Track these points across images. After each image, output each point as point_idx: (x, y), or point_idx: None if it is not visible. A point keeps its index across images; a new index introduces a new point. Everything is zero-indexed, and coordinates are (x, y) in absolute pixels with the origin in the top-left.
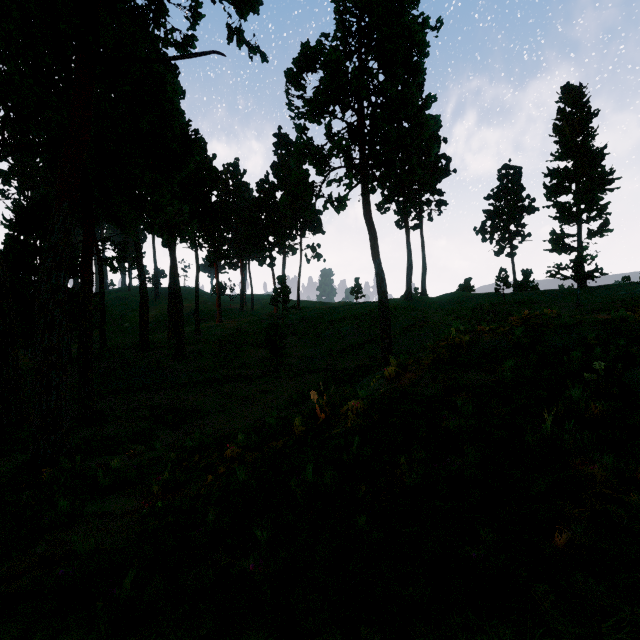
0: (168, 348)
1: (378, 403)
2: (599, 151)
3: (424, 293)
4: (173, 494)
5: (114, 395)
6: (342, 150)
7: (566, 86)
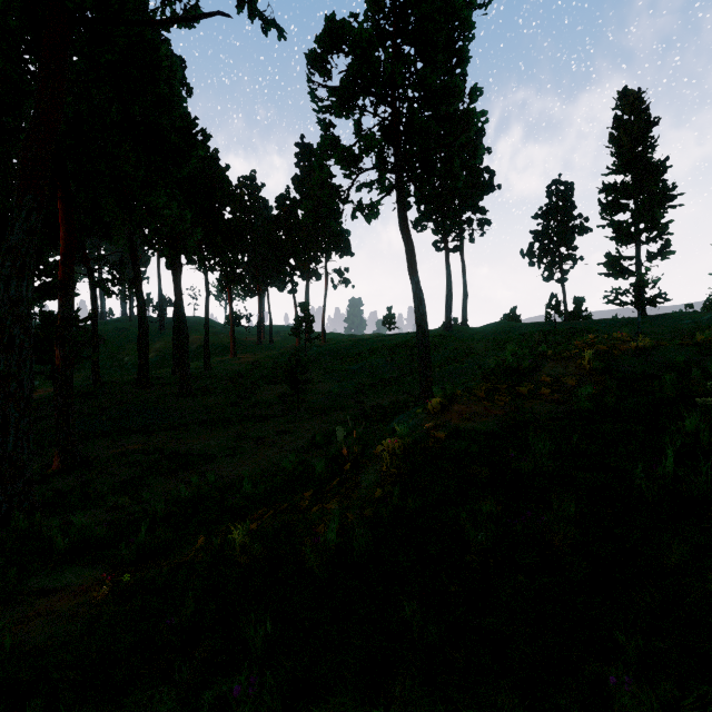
0: (172, 384)
1: (421, 440)
2: (660, 164)
3: (465, 323)
4: (151, 561)
5: (103, 438)
6: (374, 147)
7: (623, 91)
